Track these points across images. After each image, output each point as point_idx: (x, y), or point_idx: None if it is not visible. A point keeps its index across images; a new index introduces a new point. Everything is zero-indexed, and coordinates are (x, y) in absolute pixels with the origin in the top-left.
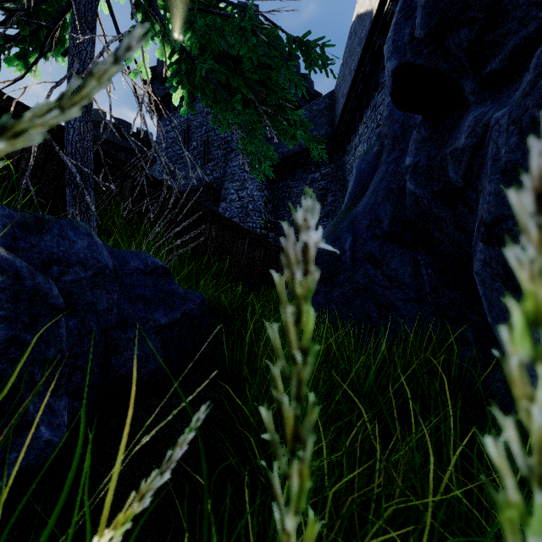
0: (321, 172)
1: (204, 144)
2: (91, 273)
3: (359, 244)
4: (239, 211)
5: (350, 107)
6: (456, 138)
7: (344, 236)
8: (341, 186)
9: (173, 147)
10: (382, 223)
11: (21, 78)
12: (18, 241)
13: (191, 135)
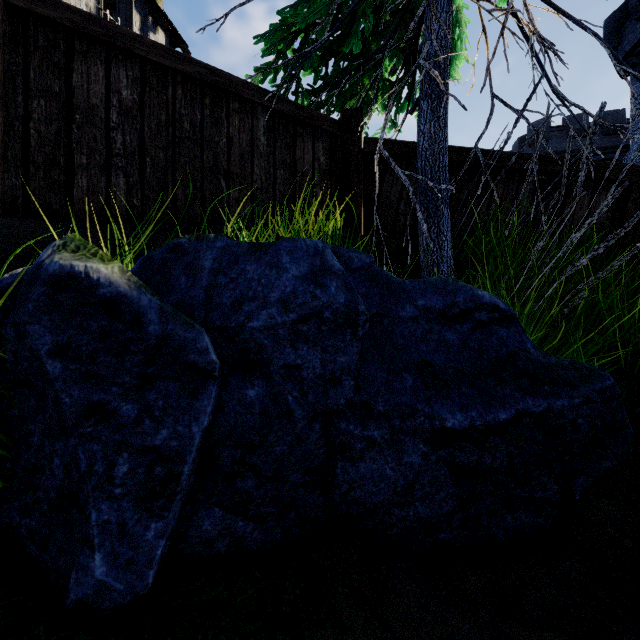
0: None
1: None
2: (293, 317)
3: None
4: None
5: None
6: None
7: None
8: None
9: None
10: None
11: (405, 116)
12: (219, 276)
13: None
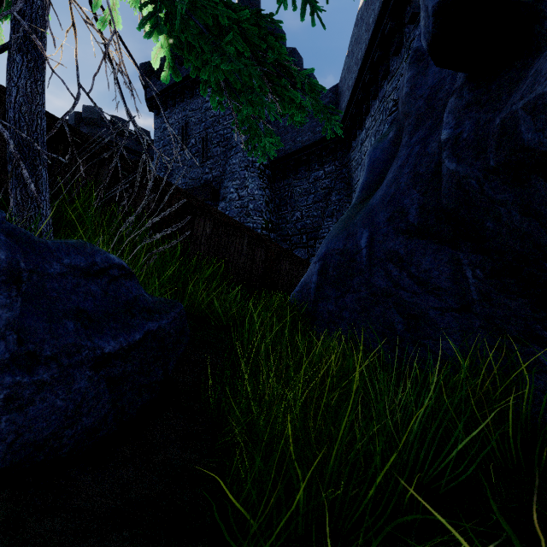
0: (325, 170)
1: (203, 141)
2: None
3: (378, 240)
4: (239, 210)
5: (356, 100)
6: (535, 84)
7: (358, 232)
8: (346, 184)
9: (170, 145)
10: (407, 215)
11: None
12: None
13: (190, 132)
